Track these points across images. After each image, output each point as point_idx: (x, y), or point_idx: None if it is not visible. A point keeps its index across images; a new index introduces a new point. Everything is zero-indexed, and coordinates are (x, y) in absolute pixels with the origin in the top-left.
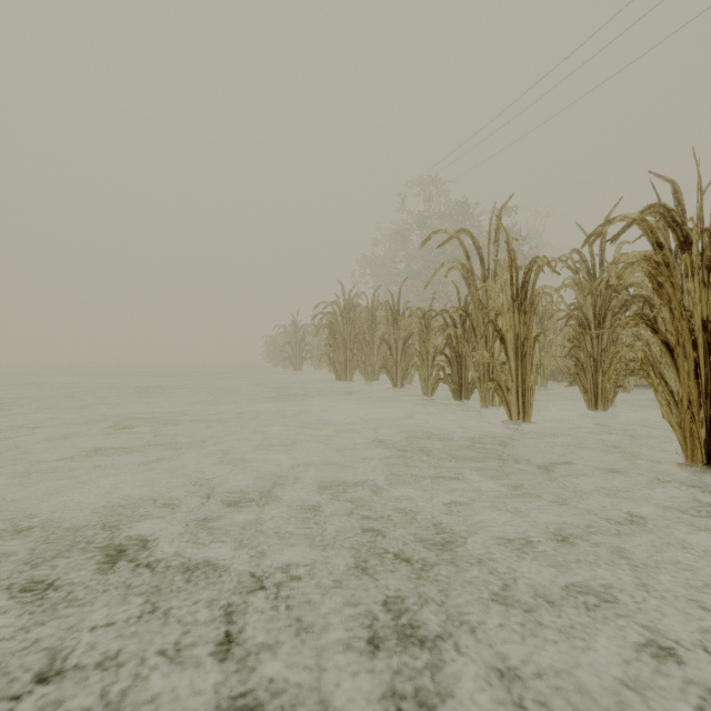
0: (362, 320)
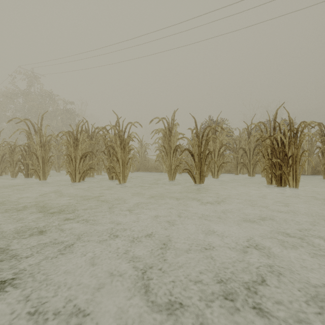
0: None
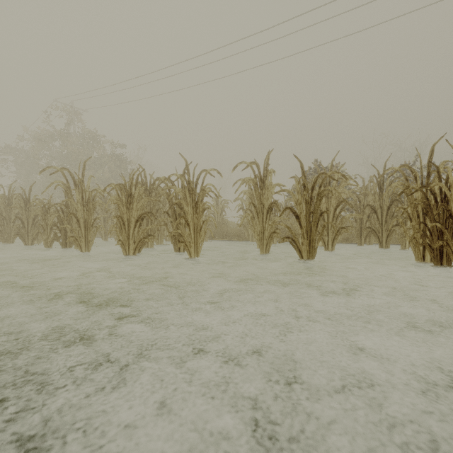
0: None
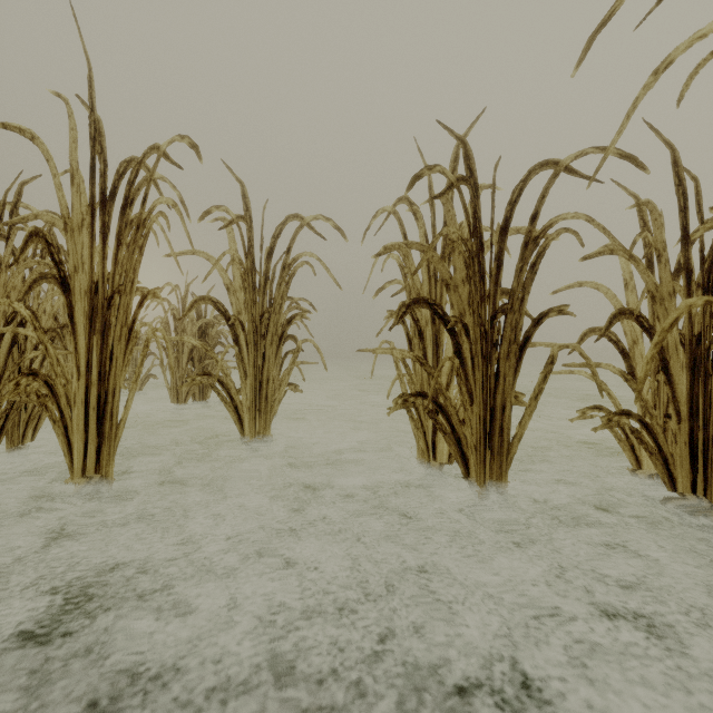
0: None
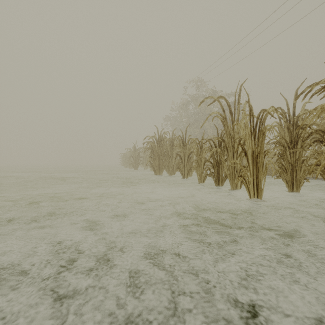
0: (167, 145)
